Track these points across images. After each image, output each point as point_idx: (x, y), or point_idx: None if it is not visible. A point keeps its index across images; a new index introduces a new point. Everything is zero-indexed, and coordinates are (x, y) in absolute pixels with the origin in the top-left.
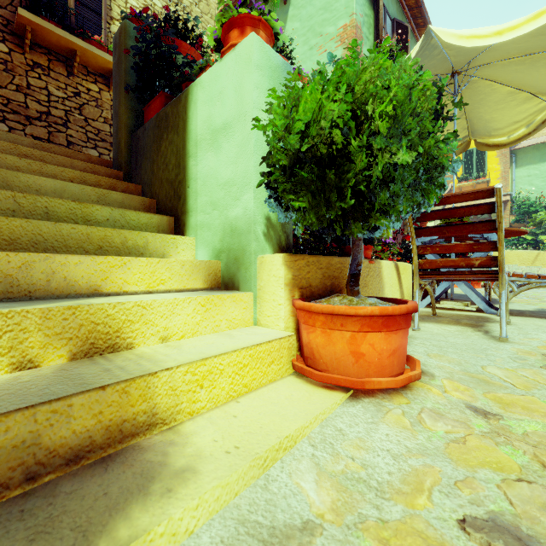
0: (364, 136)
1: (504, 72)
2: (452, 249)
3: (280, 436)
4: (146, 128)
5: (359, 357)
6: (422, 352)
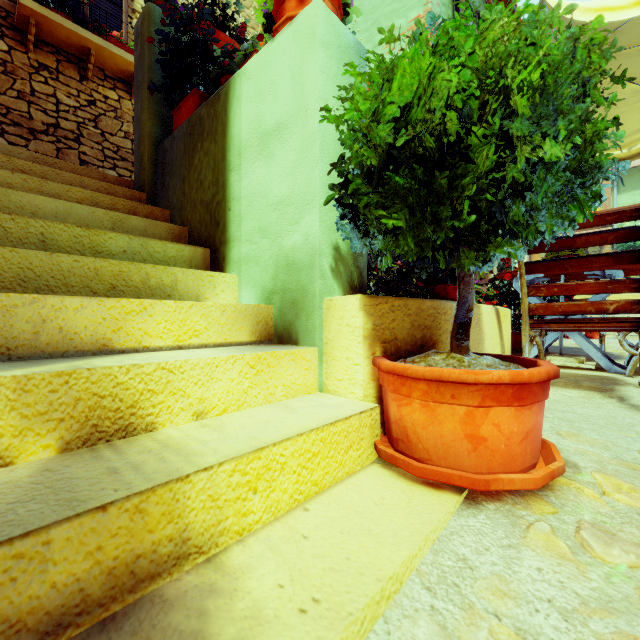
0: (497, 119)
1: (630, 64)
2: (577, 289)
3: (380, 577)
4: (175, 137)
5: (478, 442)
6: (548, 429)
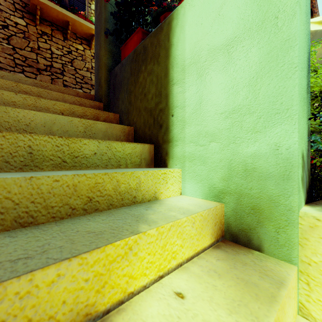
0: None
1: None
2: None
3: None
4: (123, 64)
5: None
6: None
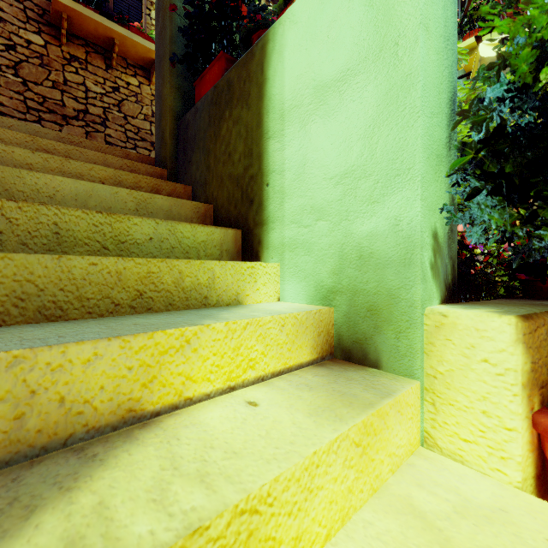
0: None
1: None
2: None
3: None
4: (198, 108)
5: None
6: None
